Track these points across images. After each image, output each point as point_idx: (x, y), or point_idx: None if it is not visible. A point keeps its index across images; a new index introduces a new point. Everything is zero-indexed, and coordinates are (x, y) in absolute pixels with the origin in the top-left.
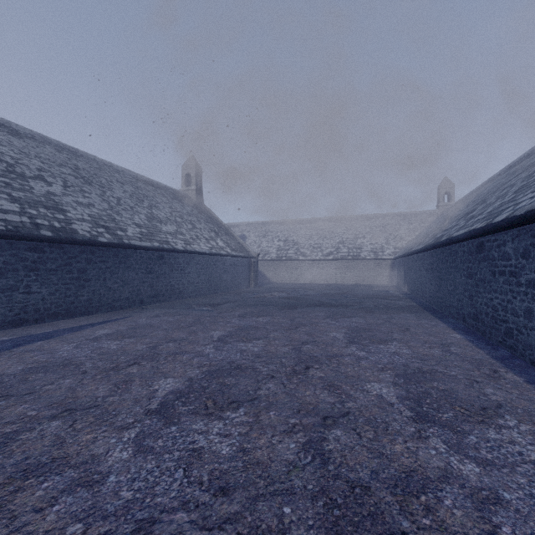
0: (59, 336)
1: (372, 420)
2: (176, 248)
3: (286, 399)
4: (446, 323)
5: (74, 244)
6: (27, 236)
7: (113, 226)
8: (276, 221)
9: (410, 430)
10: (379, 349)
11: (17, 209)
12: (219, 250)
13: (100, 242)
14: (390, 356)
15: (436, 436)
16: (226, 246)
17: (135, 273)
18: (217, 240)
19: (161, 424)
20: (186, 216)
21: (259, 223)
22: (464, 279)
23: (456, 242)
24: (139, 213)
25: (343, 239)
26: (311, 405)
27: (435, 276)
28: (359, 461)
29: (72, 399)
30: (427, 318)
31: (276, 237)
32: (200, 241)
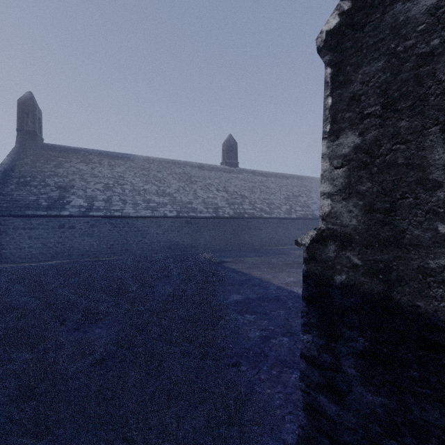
0: None
1: None
2: None
3: None
4: None
5: (316, 219)
6: (306, 218)
7: None
8: None
9: None
10: None
11: (301, 209)
12: None
13: None
14: None
15: None
16: None
17: None
18: None
19: None
20: None
21: None
22: None
23: None
24: None
25: None
26: None
27: None
28: None
29: None
30: None
31: None
32: None
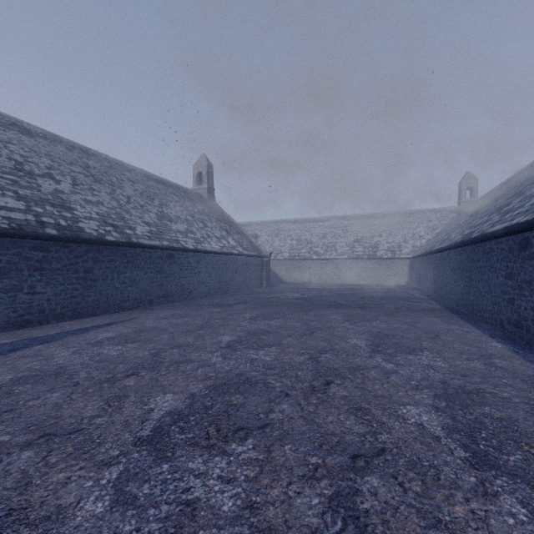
0: (61, 339)
1: (416, 462)
2: (186, 247)
3: (304, 427)
4: (481, 330)
5: (81, 243)
6: (31, 235)
7: (121, 224)
8: (288, 219)
9: (469, 480)
10: (408, 361)
11: (22, 207)
12: (230, 249)
13: (108, 240)
14: (424, 370)
15: (508, 493)
16: (237, 245)
17: (144, 273)
18: (229, 239)
19: (151, 459)
20: (197, 215)
21: (271, 222)
22: (502, 280)
23: (491, 239)
24: (149, 212)
25: (359, 238)
26: (335, 437)
27: (464, 276)
28: (408, 533)
29: (54, 420)
30: (457, 322)
31: (288, 236)
32: (211, 240)
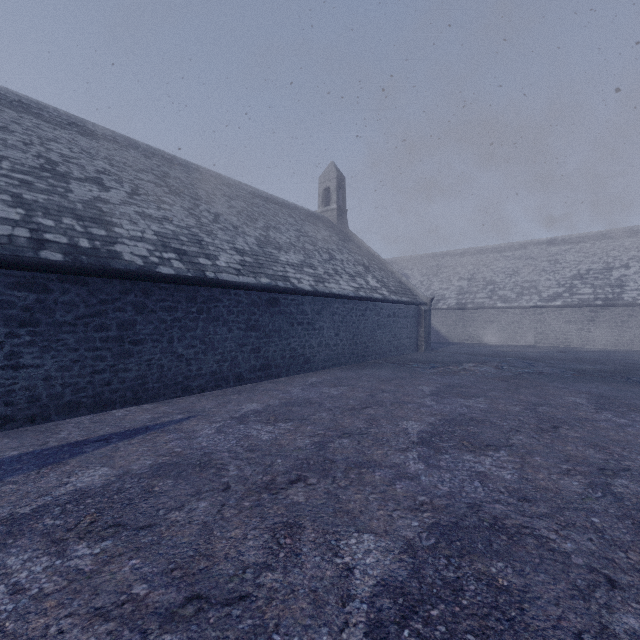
0: None
1: None
2: (299, 288)
3: None
4: None
5: (111, 277)
6: (5, 260)
7: (194, 250)
8: (453, 251)
9: None
10: None
11: (15, 216)
12: (370, 292)
13: (159, 273)
14: None
15: None
16: (380, 286)
17: (228, 330)
18: (367, 277)
19: None
20: (321, 243)
21: (427, 256)
22: None
23: None
24: (245, 235)
25: (581, 271)
26: None
27: None
28: None
29: None
30: None
31: (454, 275)
32: (340, 277)
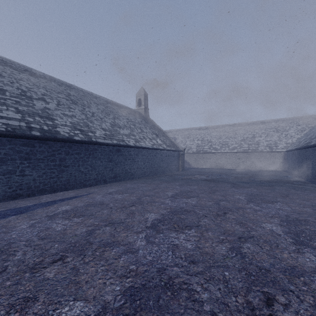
0: (31, 211)
1: None
2: (129, 144)
3: None
4: None
5: (57, 141)
6: (20, 135)
7: (86, 129)
8: (195, 127)
9: None
10: None
11: (18, 117)
12: (158, 146)
13: (75, 139)
14: None
15: None
16: (163, 143)
17: (100, 161)
18: (157, 139)
19: None
20: (137, 124)
21: (184, 129)
22: None
23: None
24: (105, 122)
25: (244, 138)
26: None
27: None
28: None
29: None
30: None
31: (196, 138)
32: (145, 140)
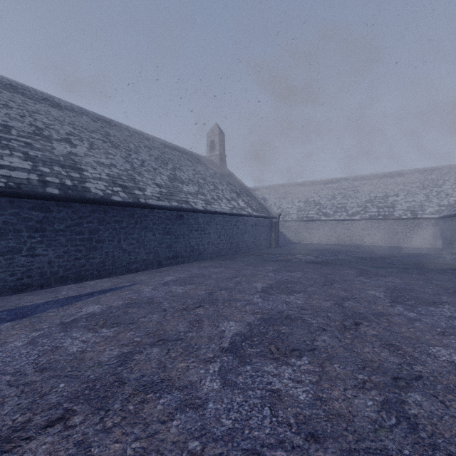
0: (39, 313)
1: None
2: (196, 208)
3: None
4: None
5: (85, 203)
6: (28, 194)
7: (131, 185)
8: (295, 182)
9: None
10: None
11: (28, 166)
12: (240, 210)
13: (113, 200)
14: None
15: None
16: (247, 206)
17: (152, 234)
18: (239, 200)
19: None
20: (209, 178)
21: (279, 186)
22: None
23: None
24: (161, 174)
25: (371, 198)
26: None
27: None
28: None
29: None
30: None
31: (296, 198)
32: (221, 201)
